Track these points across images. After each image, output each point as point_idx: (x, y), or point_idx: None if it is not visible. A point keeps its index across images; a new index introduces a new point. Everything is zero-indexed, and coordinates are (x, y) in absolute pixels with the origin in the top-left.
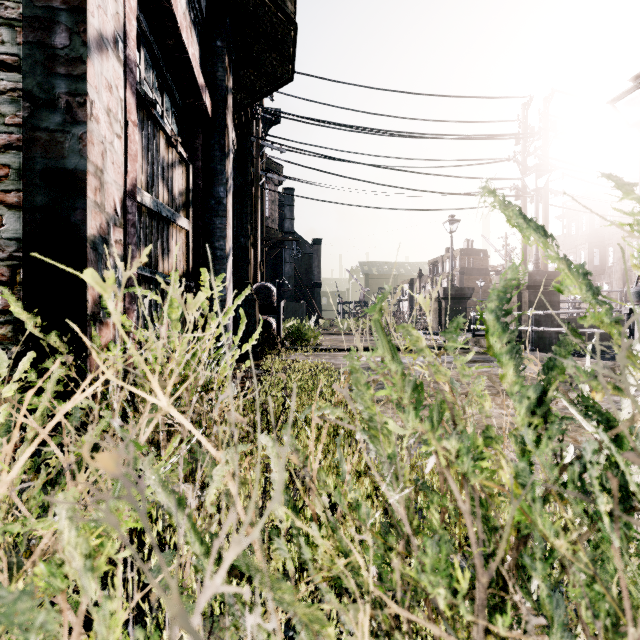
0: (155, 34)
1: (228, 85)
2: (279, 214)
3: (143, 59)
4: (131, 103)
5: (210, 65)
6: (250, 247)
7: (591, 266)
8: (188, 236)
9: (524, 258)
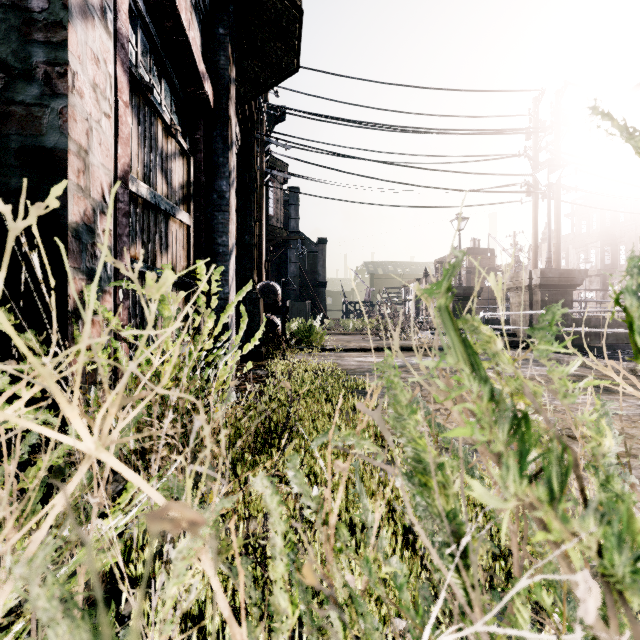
0: (152, 15)
1: (231, 75)
2: (284, 213)
3: (139, 41)
4: (122, 82)
5: (212, 53)
6: (254, 245)
7: (602, 265)
8: (189, 231)
9: (535, 256)
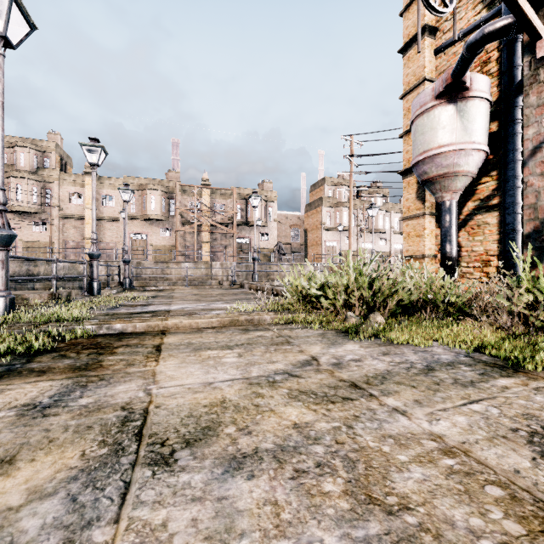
0: None
1: None
2: None
3: None
4: None
5: None
6: None
7: None
8: None
9: None
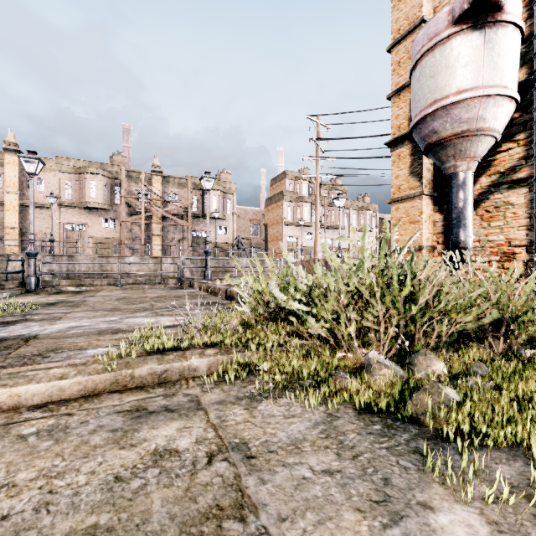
0: None
1: None
2: None
3: None
4: None
5: None
6: None
7: None
8: None
9: None
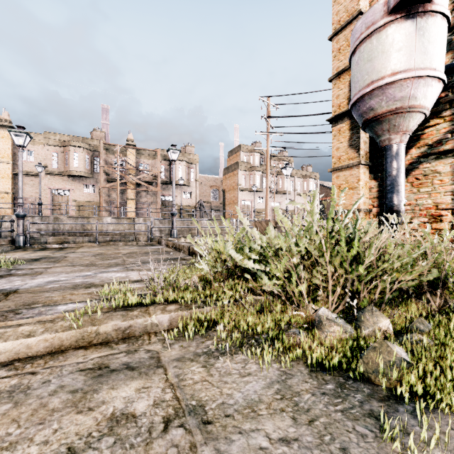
0: None
1: None
2: None
3: None
4: None
5: None
6: None
7: None
8: None
9: None
